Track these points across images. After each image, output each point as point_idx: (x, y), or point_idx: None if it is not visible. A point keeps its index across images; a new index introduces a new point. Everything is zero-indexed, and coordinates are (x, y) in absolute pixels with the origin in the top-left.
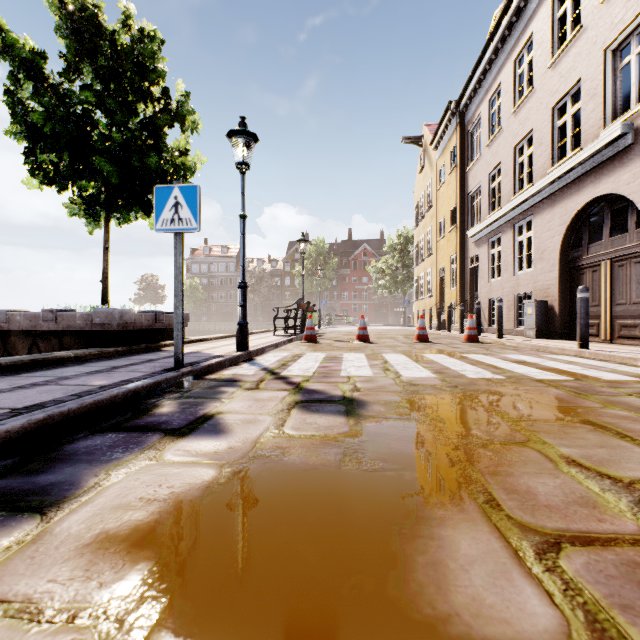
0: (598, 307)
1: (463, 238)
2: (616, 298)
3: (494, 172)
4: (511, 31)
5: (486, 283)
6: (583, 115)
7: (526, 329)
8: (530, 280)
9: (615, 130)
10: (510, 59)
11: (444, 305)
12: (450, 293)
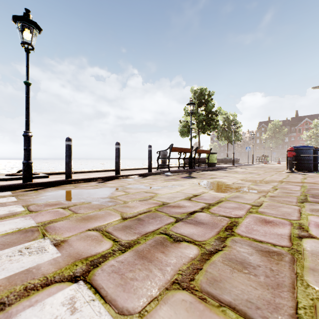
0: None
1: None
2: None
3: None
4: None
5: None
6: None
7: None
8: None
9: None
10: None
11: None
12: None
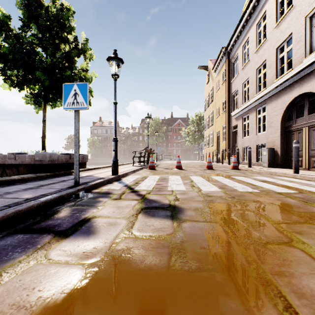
0: (301, 151)
1: (229, 116)
2: (311, 147)
3: (245, 82)
4: (254, 10)
5: (241, 139)
6: (293, 51)
7: (263, 162)
8: (264, 137)
9: (312, 58)
10: (254, 24)
11: (219, 150)
12: (222, 144)
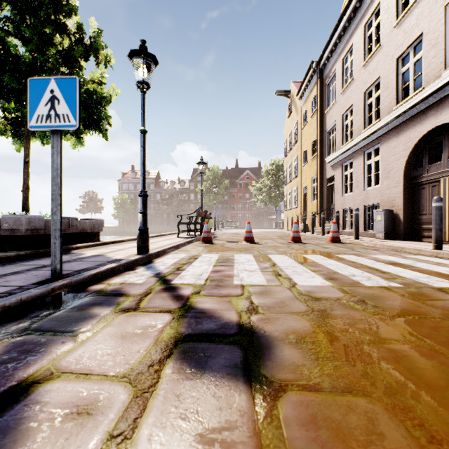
0: None
1: (322, 163)
2: None
3: (347, 113)
4: (361, 3)
5: (340, 197)
6: (425, 61)
7: (376, 232)
8: (378, 194)
9: None
10: (360, 25)
11: (307, 214)
12: (312, 205)
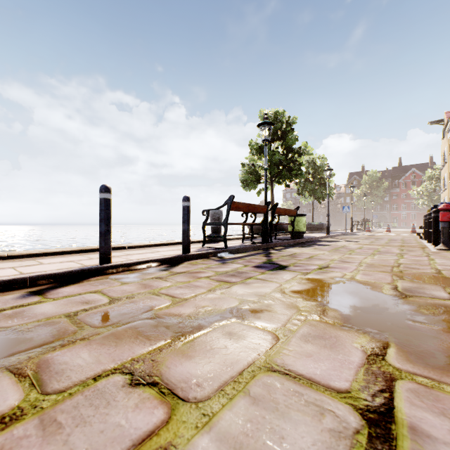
0: None
1: None
2: None
3: None
4: None
5: None
6: None
7: None
8: None
9: None
10: None
11: None
12: None
